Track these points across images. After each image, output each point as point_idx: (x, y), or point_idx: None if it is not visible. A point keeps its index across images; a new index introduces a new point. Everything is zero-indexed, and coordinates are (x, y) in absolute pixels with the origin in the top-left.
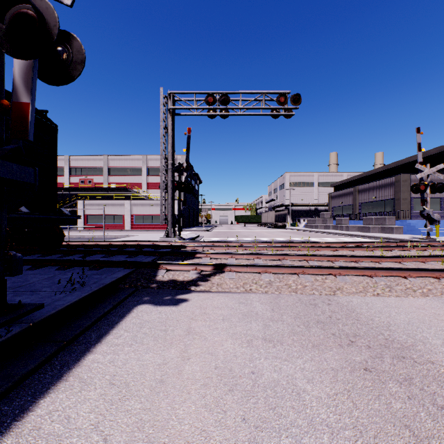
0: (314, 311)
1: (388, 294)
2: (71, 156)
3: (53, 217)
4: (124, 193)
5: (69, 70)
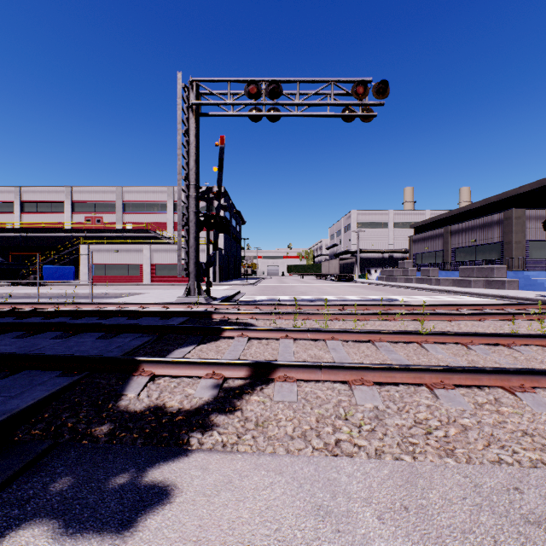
0: None
1: None
2: (74, 187)
3: None
4: (143, 235)
5: None
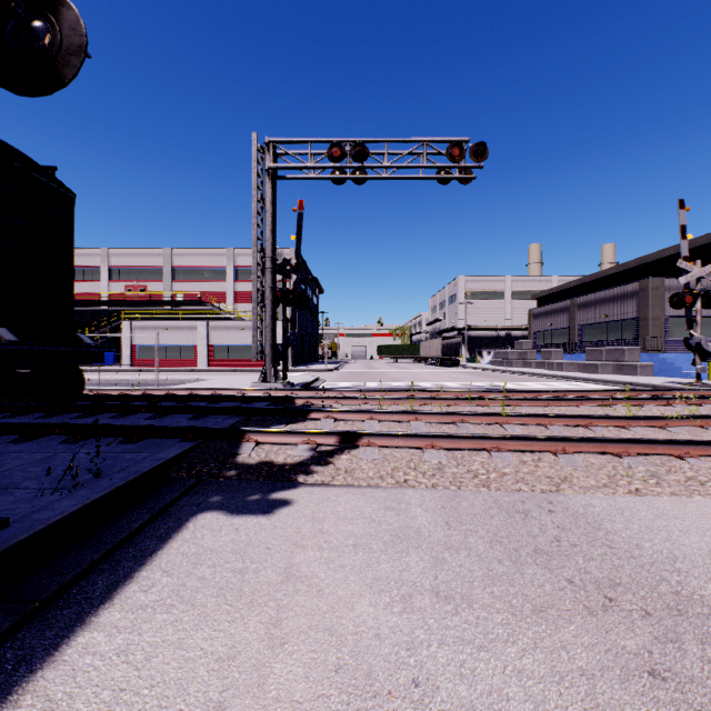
0: (526, 526)
1: (655, 490)
2: (111, 249)
3: (62, 349)
4: (197, 309)
5: (54, 66)
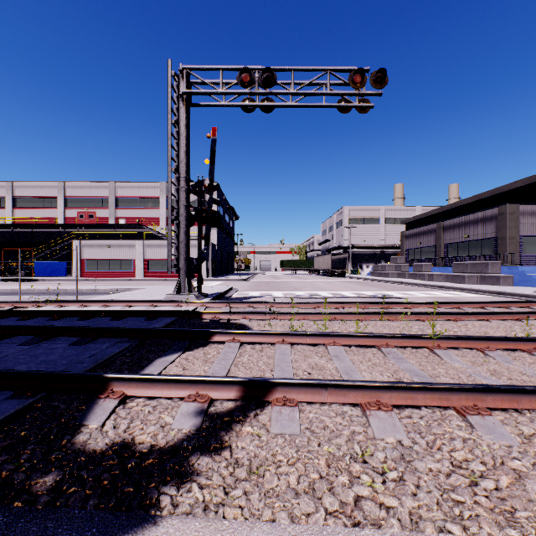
0: None
1: None
2: (66, 182)
3: None
4: (136, 231)
5: None
